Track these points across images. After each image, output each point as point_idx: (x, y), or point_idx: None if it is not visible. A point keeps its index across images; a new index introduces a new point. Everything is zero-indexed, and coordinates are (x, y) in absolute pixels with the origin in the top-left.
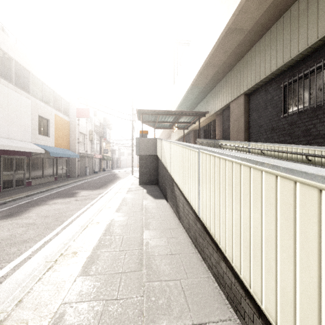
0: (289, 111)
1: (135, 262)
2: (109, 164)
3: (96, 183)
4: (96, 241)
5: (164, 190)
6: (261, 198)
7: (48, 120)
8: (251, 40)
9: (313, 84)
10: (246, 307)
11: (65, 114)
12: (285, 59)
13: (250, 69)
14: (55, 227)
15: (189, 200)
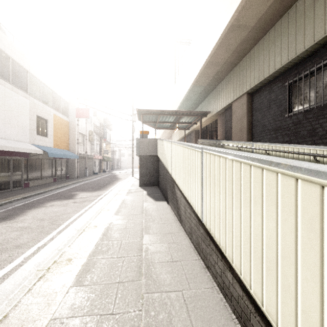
0: (294, 110)
1: (134, 271)
2: (110, 165)
3: (95, 184)
4: (92, 247)
5: (165, 191)
6: (277, 204)
7: (47, 120)
8: (255, 37)
9: (319, 82)
10: (256, 325)
11: (64, 114)
12: (290, 56)
13: (253, 68)
14: (50, 231)
15: (191, 203)
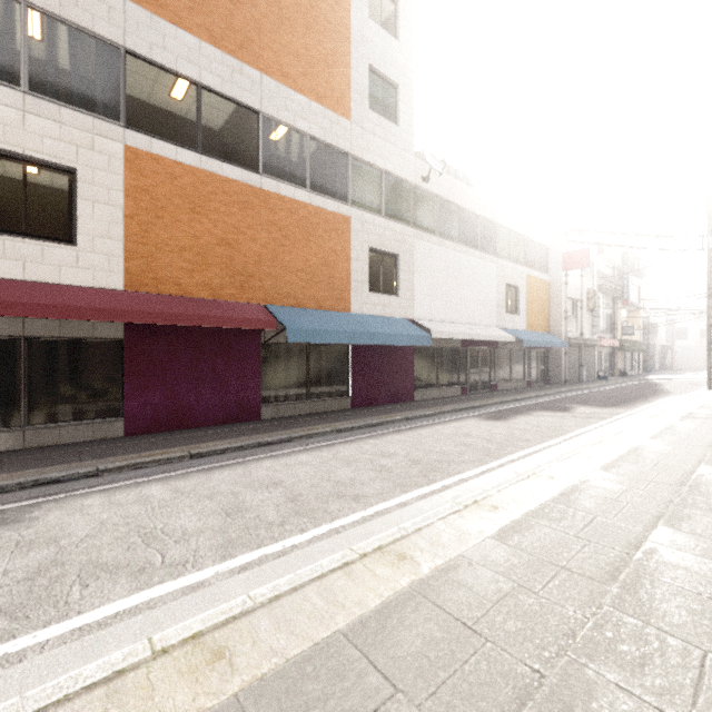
0: None
1: (673, 481)
2: (638, 361)
3: (605, 398)
4: (614, 456)
5: None
6: None
7: (517, 287)
8: None
9: None
10: None
11: (541, 270)
12: None
13: None
14: (553, 437)
15: None
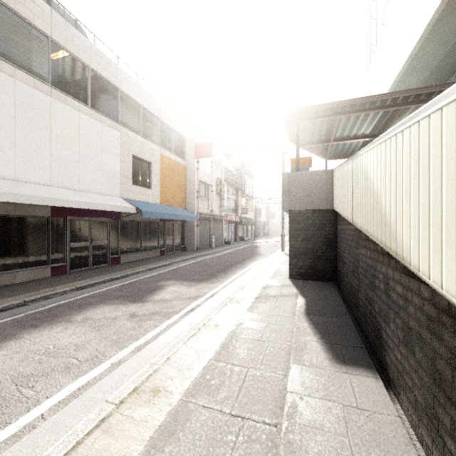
0: None
1: None
2: (251, 231)
3: (213, 265)
4: None
5: (364, 318)
6: None
7: (150, 163)
8: None
9: None
10: None
11: (178, 155)
12: None
13: None
14: None
15: None
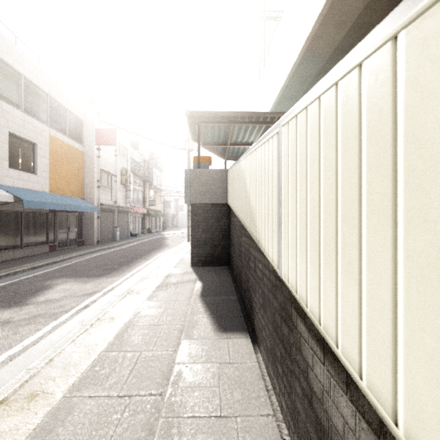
0: None
1: None
2: (160, 223)
3: (115, 258)
4: None
5: (244, 293)
6: None
7: (35, 144)
8: None
9: None
10: None
11: (74, 139)
12: None
13: None
14: None
15: None
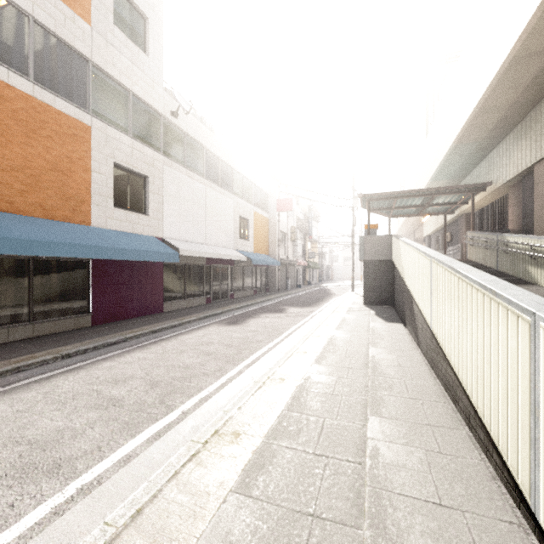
0: None
1: (361, 365)
2: (316, 275)
3: (303, 300)
4: (321, 348)
5: (401, 311)
6: (458, 298)
7: (247, 220)
8: None
9: None
10: (459, 393)
11: (263, 209)
12: None
13: None
14: (277, 335)
15: (424, 314)
